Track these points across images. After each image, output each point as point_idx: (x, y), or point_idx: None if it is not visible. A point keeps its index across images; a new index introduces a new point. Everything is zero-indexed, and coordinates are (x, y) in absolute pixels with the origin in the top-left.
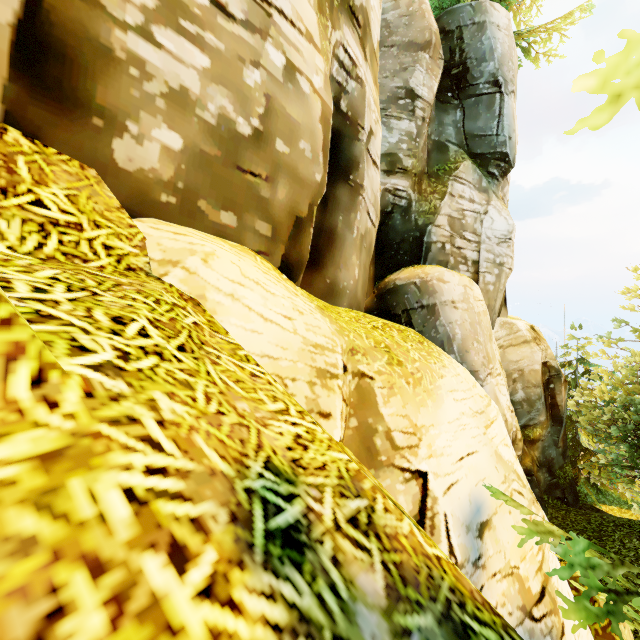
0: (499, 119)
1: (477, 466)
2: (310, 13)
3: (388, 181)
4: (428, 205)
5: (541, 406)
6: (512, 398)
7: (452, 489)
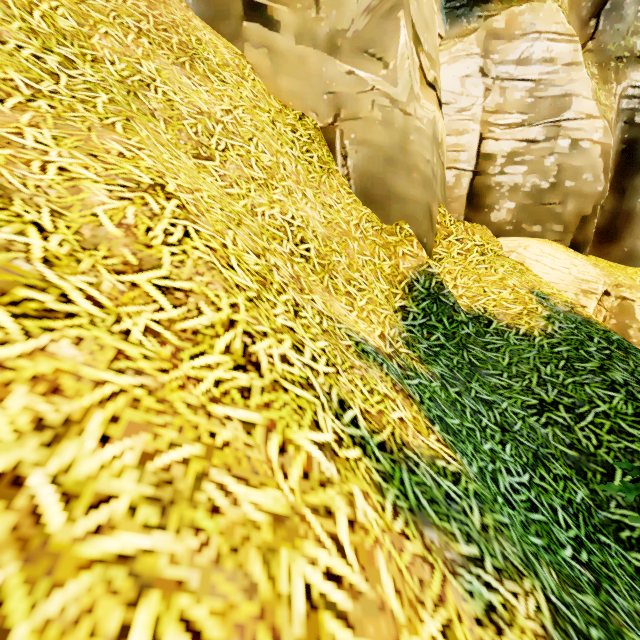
0: None
1: None
2: (589, 104)
3: None
4: None
5: None
6: None
7: None
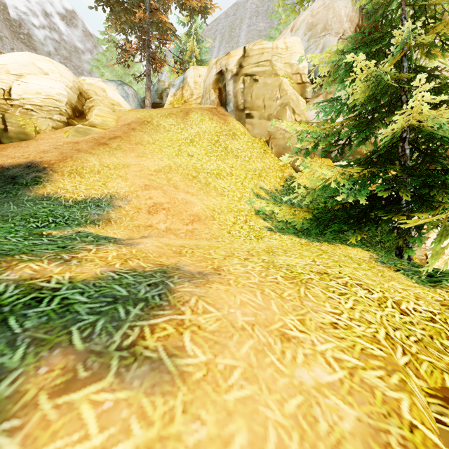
0: None
1: None
2: None
3: None
4: None
5: None
6: None
7: None
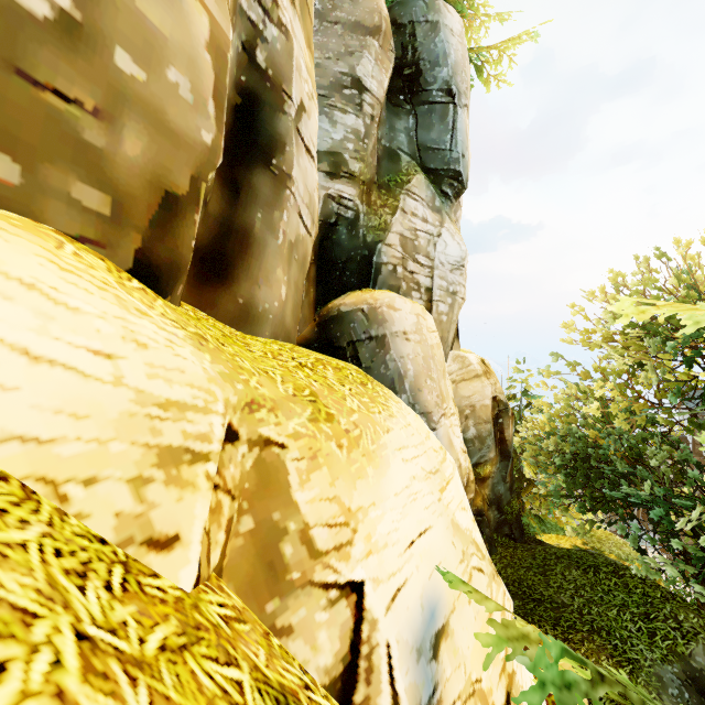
0: (453, 133)
1: (431, 548)
2: None
3: (331, 185)
4: (378, 220)
5: (491, 442)
6: (464, 436)
7: (398, 597)
